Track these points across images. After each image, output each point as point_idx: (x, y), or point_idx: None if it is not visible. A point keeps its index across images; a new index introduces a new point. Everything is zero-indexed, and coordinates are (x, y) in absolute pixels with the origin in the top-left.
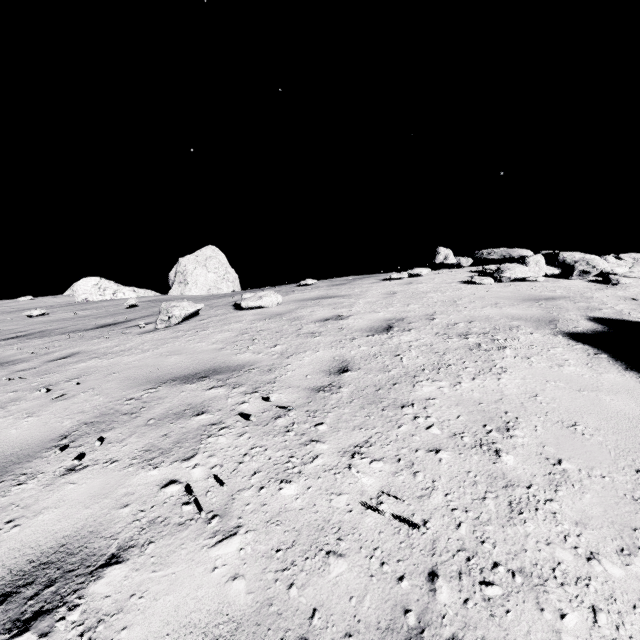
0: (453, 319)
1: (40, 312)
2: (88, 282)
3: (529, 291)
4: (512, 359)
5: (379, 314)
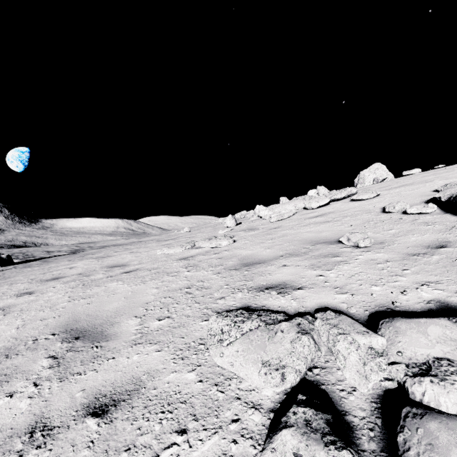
0: None
1: None
2: (312, 191)
3: None
4: None
5: None
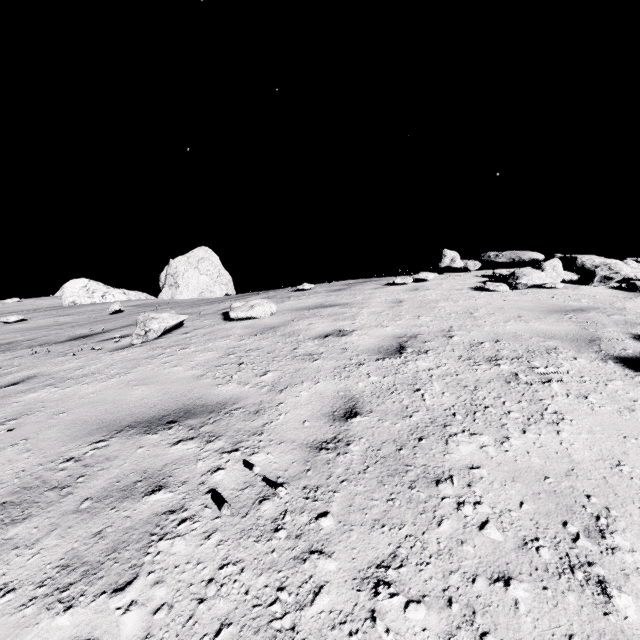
0: (475, 337)
1: (17, 318)
2: (76, 284)
3: (551, 300)
4: (565, 398)
5: (387, 329)
